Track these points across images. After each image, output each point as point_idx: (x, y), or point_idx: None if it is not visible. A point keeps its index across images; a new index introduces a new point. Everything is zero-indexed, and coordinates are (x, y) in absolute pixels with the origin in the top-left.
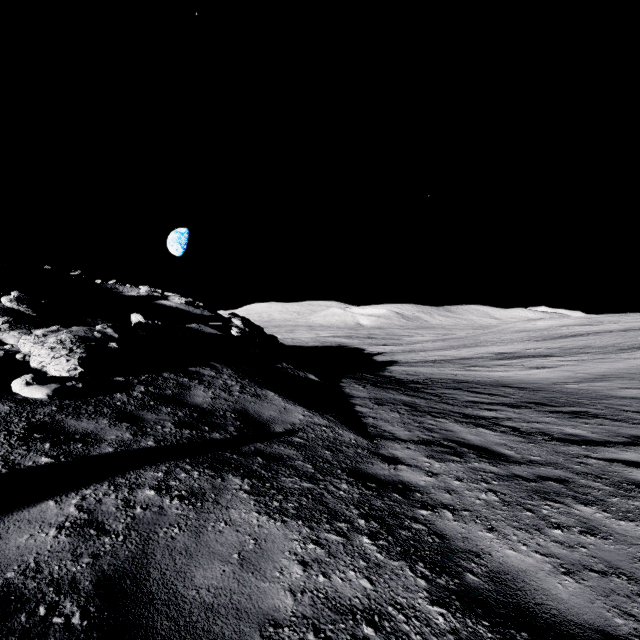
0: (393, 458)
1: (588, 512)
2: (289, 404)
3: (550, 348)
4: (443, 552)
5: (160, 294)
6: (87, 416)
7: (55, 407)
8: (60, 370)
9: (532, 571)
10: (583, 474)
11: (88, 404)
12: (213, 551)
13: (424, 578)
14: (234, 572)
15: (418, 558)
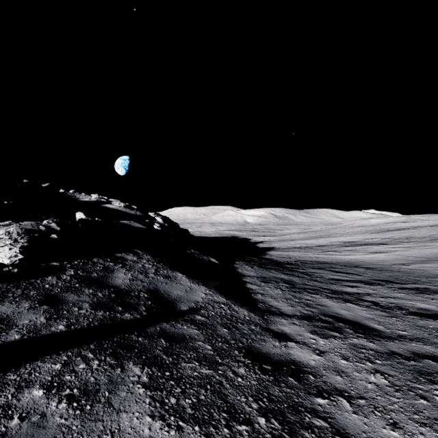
0: (282, 334)
1: None
2: (194, 284)
3: (383, 238)
4: None
5: (106, 200)
6: (11, 299)
7: None
8: (3, 257)
9: None
10: None
11: (18, 287)
12: None
13: None
14: None
15: None
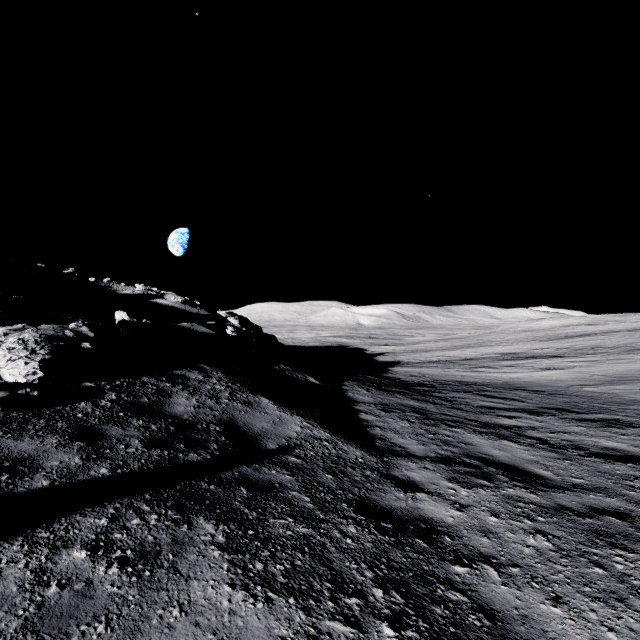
0: (409, 482)
1: None
2: (285, 413)
3: (558, 348)
4: None
5: (156, 293)
6: (32, 433)
7: None
8: (16, 375)
9: None
10: None
11: (40, 417)
12: None
13: None
14: None
15: None
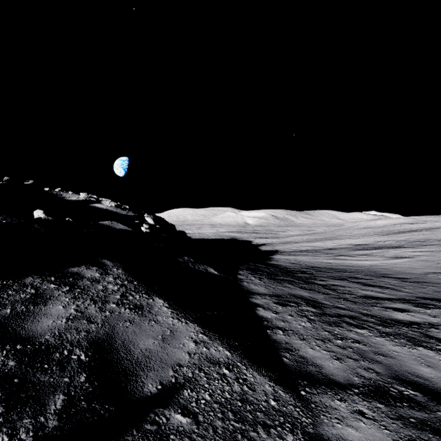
0: None
1: None
2: (179, 320)
3: (397, 241)
4: None
5: (95, 199)
6: None
7: None
8: None
9: None
10: None
11: None
12: None
13: None
14: None
15: None
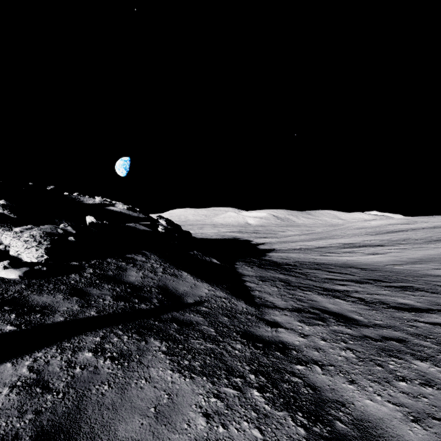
0: (274, 322)
1: (424, 367)
2: (198, 281)
3: (381, 240)
4: (316, 402)
5: (109, 202)
6: (47, 292)
7: (24, 285)
8: (31, 257)
9: (387, 419)
10: (415, 335)
11: (49, 282)
12: (134, 406)
13: (303, 427)
14: (150, 425)
15: (297, 408)
